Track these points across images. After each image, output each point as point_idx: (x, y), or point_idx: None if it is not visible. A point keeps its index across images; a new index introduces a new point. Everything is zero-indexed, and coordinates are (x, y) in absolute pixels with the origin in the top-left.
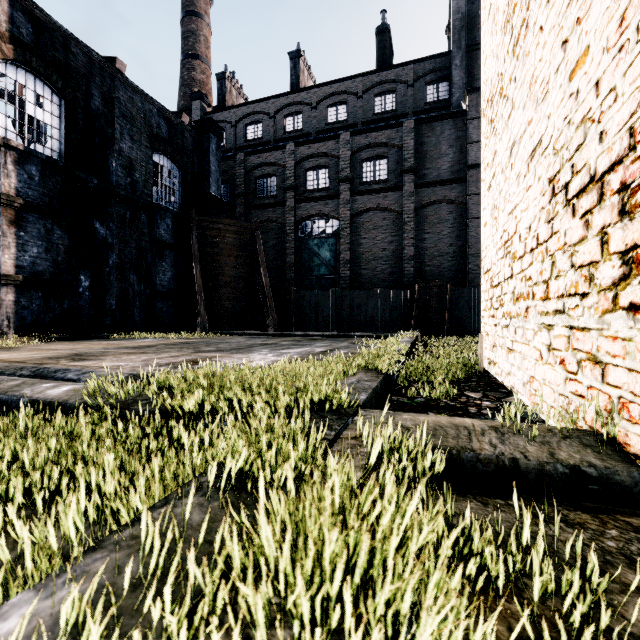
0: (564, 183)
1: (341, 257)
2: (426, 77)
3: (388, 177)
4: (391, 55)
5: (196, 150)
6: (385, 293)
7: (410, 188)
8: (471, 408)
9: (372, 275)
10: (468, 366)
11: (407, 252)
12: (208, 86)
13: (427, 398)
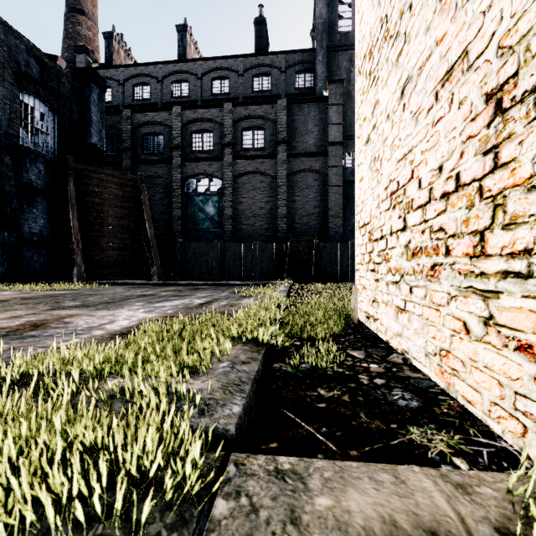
0: (531, 86)
1: (224, 213)
2: (296, 67)
3: (265, 146)
4: (267, 44)
5: (75, 97)
6: (262, 246)
7: (283, 157)
8: (362, 376)
9: (251, 230)
10: (343, 317)
11: (281, 211)
12: (95, 43)
13: (312, 363)
